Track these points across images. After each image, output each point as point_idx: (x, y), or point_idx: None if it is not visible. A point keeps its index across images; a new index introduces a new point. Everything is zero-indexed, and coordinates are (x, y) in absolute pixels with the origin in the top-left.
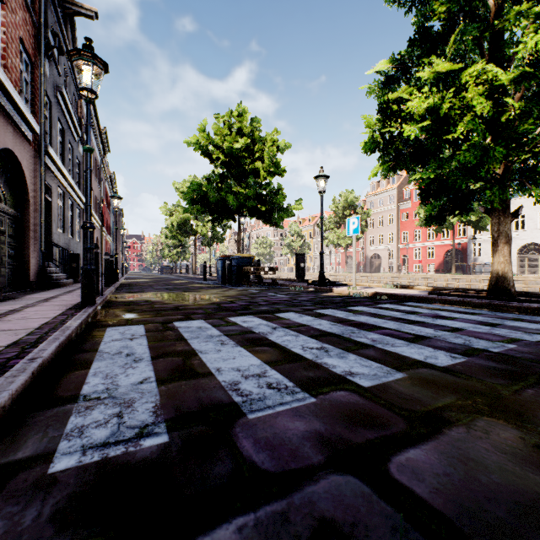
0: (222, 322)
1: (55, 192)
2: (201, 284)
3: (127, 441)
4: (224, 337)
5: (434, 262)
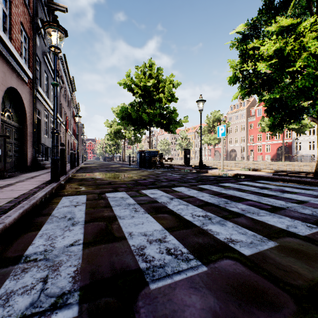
0: (137, 194)
1: (42, 114)
2: (127, 167)
3: (41, 314)
4: (137, 206)
5: (270, 154)
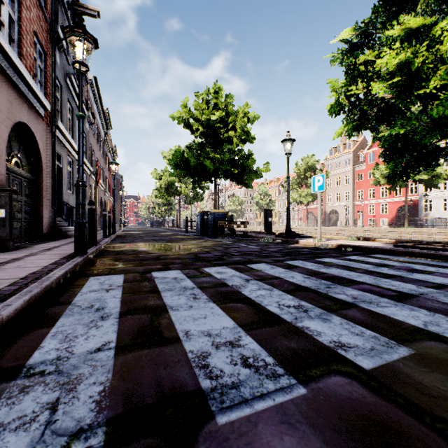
0: (197, 273)
1: (65, 160)
2: (183, 236)
3: None
4: (197, 290)
5: (387, 217)
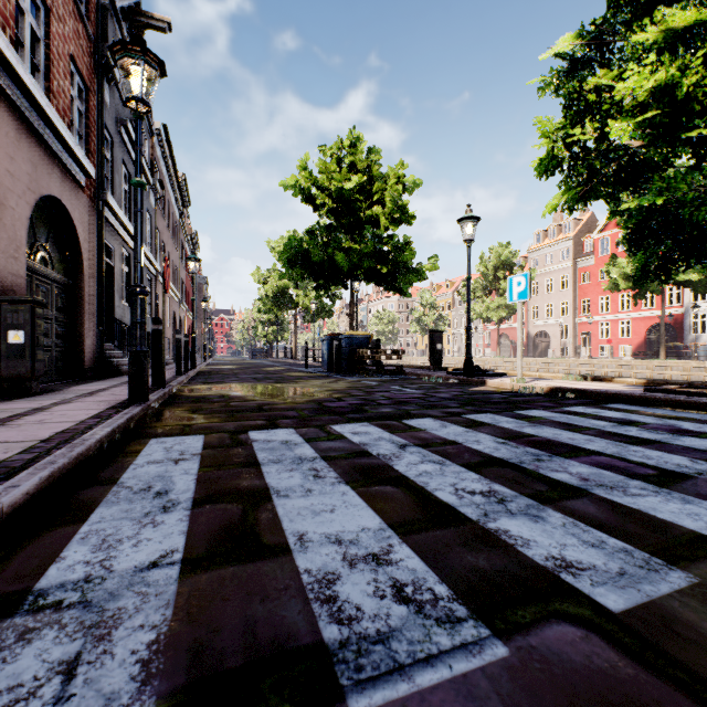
0: (321, 434)
1: (118, 254)
2: (300, 373)
3: None
4: (321, 463)
5: (630, 343)
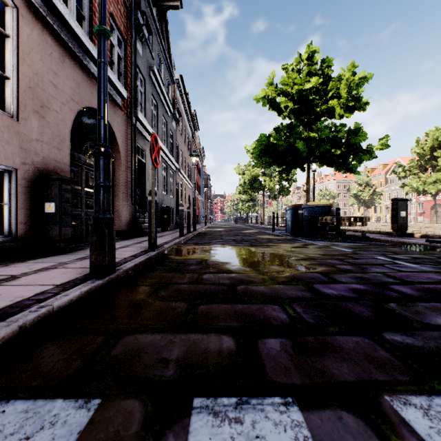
0: None
1: (148, 156)
2: (269, 235)
3: None
4: None
5: None
